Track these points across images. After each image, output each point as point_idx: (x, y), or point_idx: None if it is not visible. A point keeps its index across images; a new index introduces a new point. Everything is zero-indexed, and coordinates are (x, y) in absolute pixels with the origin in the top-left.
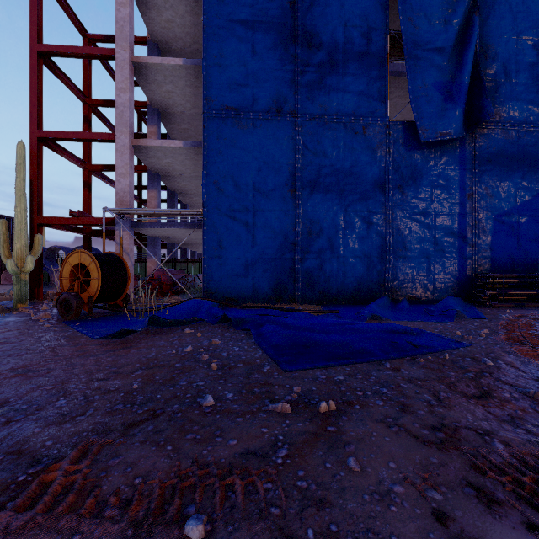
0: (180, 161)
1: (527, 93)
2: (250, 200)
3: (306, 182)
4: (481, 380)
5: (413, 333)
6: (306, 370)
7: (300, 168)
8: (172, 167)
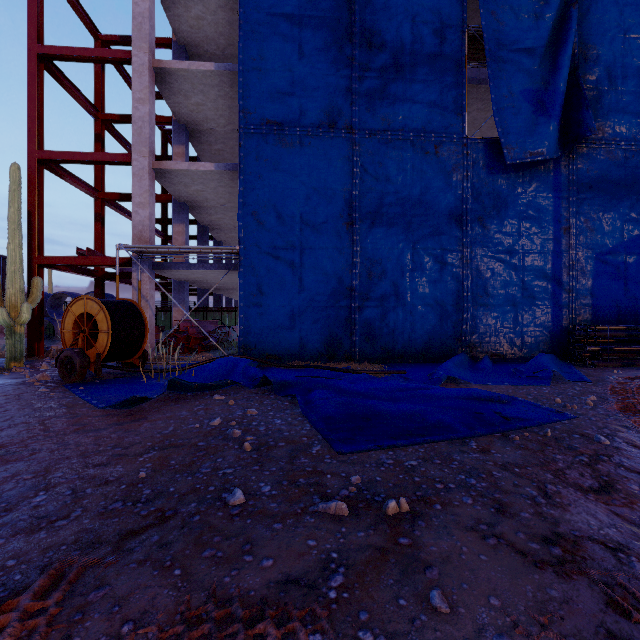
0: (212, 188)
1: (636, 104)
2: (297, 234)
3: (365, 213)
4: (598, 466)
5: (502, 401)
6: (368, 452)
7: (358, 196)
8: (202, 195)
